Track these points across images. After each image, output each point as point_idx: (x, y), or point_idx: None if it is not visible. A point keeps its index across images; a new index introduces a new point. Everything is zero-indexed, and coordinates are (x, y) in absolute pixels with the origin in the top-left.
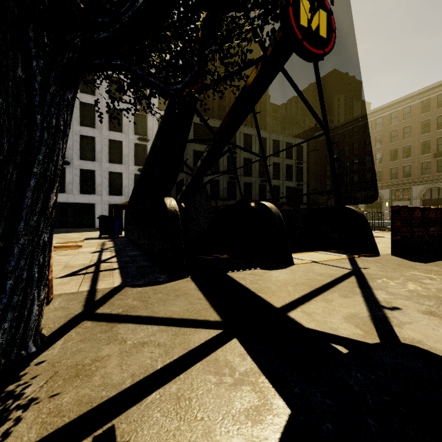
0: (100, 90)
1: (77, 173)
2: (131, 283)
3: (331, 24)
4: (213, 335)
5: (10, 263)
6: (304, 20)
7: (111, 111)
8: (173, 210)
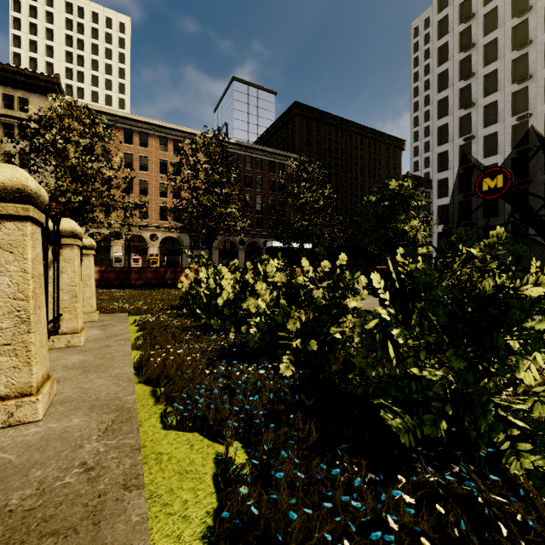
0: None
1: None
2: None
3: (506, 177)
4: None
5: None
6: (485, 188)
7: None
8: None
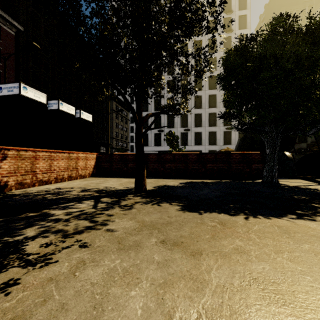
0: (204, 86)
1: (193, 134)
2: (278, 178)
3: None
4: (317, 184)
5: (274, 167)
6: None
7: (210, 96)
8: (289, 157)
